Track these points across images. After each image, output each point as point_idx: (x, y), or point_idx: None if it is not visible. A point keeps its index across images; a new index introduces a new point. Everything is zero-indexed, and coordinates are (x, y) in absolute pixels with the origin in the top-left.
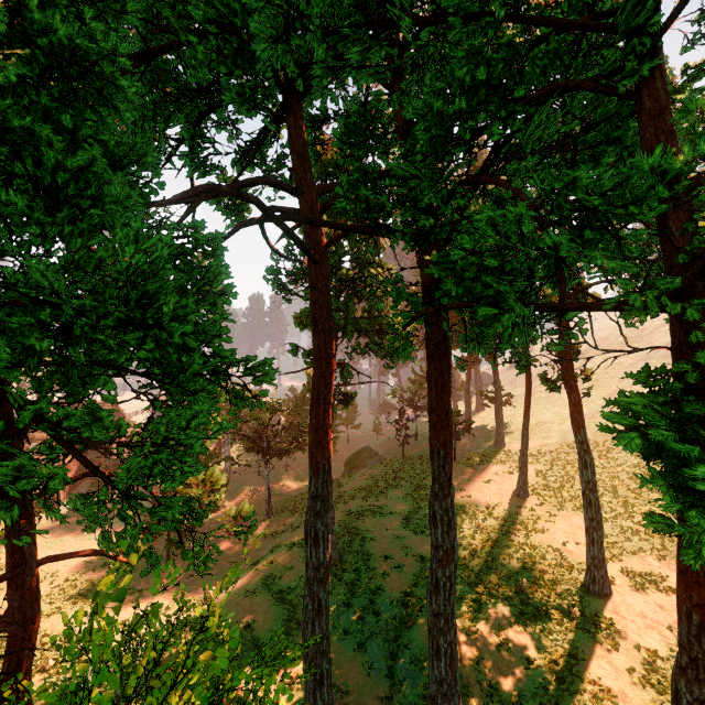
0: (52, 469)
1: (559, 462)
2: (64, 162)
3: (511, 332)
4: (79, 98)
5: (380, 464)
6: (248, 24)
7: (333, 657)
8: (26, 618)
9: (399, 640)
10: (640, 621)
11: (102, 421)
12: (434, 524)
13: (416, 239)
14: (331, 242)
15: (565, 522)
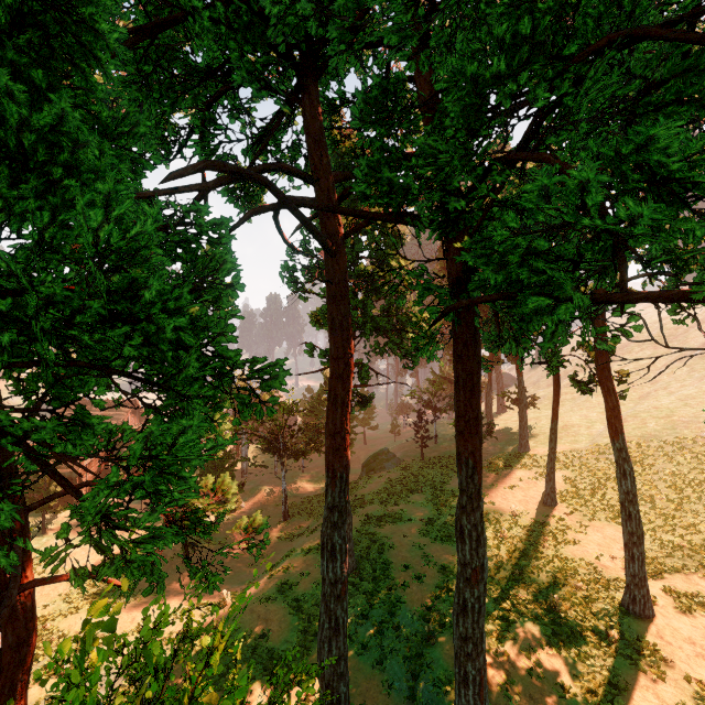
0: None
1: (588, 468)
2: (30, 122)
3: (555, 328)
4: (56, 52)
5: (398, 467)
6: None
7: (350, 673)
8: (20, 640)
9: (421, 658)
10: (688, 648)
11: (93, 429)
12: (461, 540)
13: (443, 227)
14: (349, 233)
15: (598, 534)
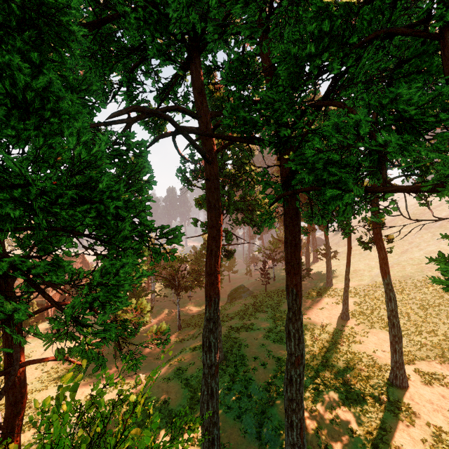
0: (15, 306)
1: (369, 296)
2: (31, 84)
3: (345, 208)
4: (45, 42)
5: (250, 296)
6: (164, 2)
7: (220, 424)
8: (17, 400)
9: (264, 414)
10: (429, 406)
11: (64, 268)
12: (289, 339)
13: (278, 146)
14: (219, 149)
15: (375, 337)
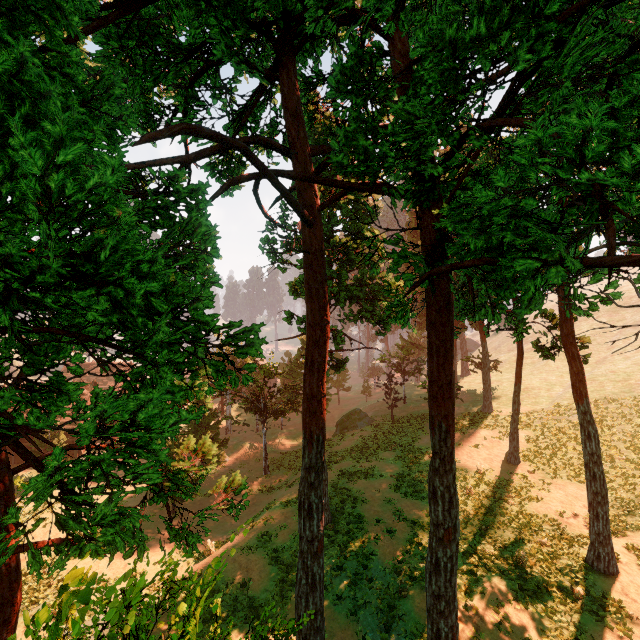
0: None
1: (549, 428)
2: None
3: (532, 295)
4: (20, 2)
5: (370, 425)
6: None
7: (326, 622)
8: (5, 600)
9: (393, 610)
10: None
11: (68, 396)
12: (434, 501)
13: (418, 196)
14: (325, 204)
15: (560, 491)
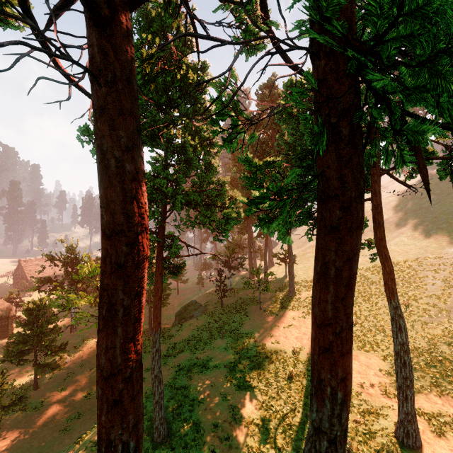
0: None
1: None
2: None
3: None
4: None
5: (204, 314)
6: None
7: None
8: None
9: None
10: None
11: None
12: None
13: None
14: None
15: (356, 362)
